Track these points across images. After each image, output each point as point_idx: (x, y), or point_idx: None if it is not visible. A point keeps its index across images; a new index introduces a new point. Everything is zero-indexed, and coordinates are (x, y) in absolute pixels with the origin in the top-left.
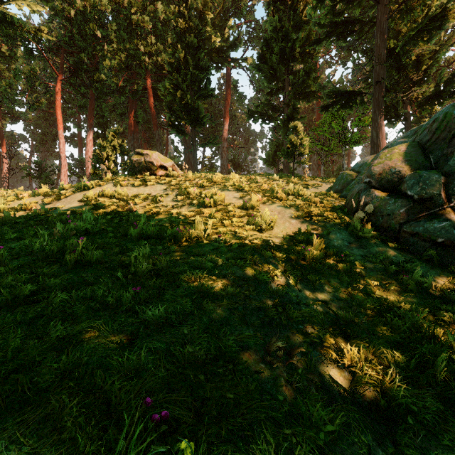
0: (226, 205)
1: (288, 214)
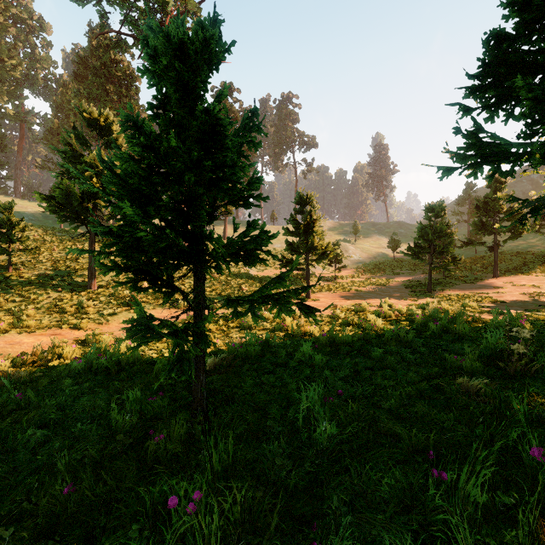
0: (19, 208)
1: (37, 212)
